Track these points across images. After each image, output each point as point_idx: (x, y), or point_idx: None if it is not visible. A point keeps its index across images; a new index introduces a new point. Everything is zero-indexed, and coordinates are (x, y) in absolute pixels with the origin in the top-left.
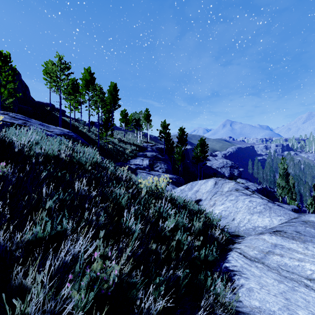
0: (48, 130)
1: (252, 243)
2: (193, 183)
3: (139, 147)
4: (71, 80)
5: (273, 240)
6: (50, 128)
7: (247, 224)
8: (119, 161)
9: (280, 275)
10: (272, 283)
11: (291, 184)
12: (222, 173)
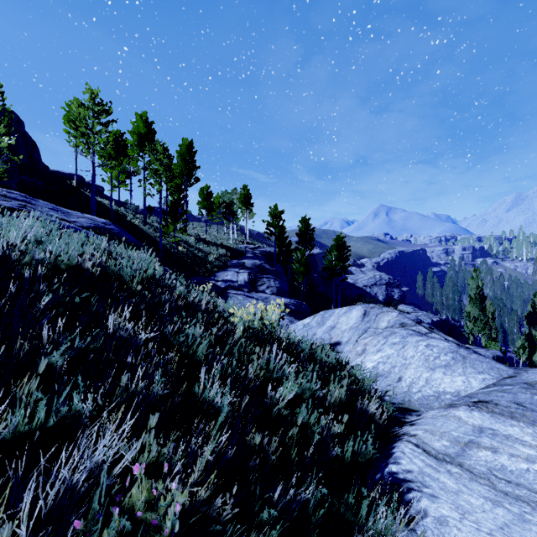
0: (67, 220)
1: (437, 426)
2: (325, 314)
3: (231, 251)
4: (113, 135)
5: (476, 419)
6: (71, 215)
7: (425, 387)
8: (197, 275)
9: (495, 490)
10: (482, 505)
11: (488, 313)
12: (373, 295)
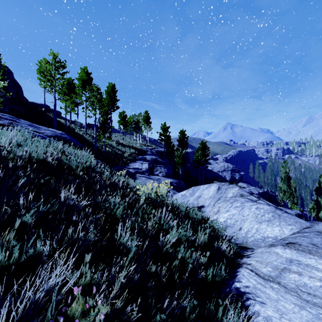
0: (38, 131)
1: (264, 258)
2: (194, 188)
3: (138, 150)
4: (67, 80)
5: (288, 254)
6: (41, 129)
7: (256, 234)
8: (118, 165)
9: (301, 299)
10: (293, 309)
11: (292, 188)
12: (223, 177)
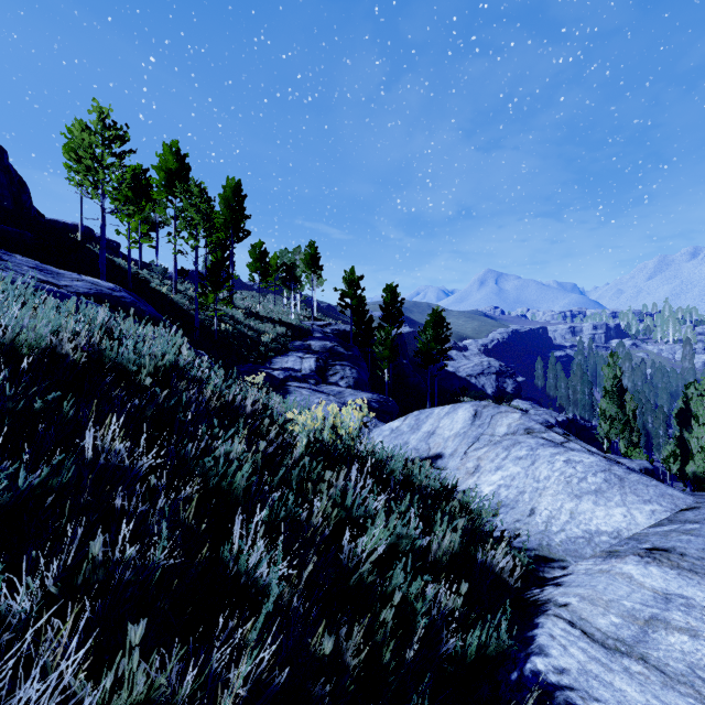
0: (55, 283)
1: (598, 590)
2: (420, 415)
3: (293, 329)
4: (131, 171)
5: (657, 580)
6: (63, 277)
7: (570, 525)
8: (247, 362)
9: None
10: None
11: (629, 411)
12: (479, 388)
